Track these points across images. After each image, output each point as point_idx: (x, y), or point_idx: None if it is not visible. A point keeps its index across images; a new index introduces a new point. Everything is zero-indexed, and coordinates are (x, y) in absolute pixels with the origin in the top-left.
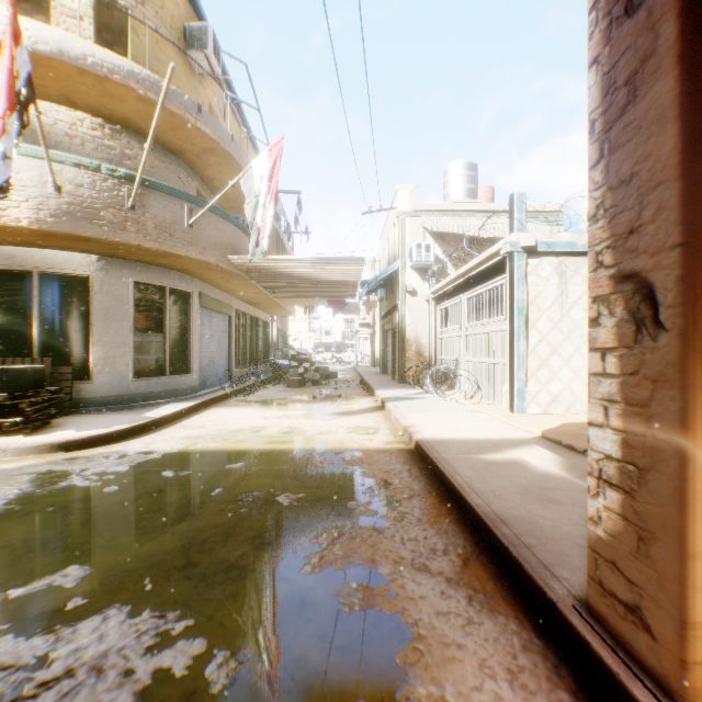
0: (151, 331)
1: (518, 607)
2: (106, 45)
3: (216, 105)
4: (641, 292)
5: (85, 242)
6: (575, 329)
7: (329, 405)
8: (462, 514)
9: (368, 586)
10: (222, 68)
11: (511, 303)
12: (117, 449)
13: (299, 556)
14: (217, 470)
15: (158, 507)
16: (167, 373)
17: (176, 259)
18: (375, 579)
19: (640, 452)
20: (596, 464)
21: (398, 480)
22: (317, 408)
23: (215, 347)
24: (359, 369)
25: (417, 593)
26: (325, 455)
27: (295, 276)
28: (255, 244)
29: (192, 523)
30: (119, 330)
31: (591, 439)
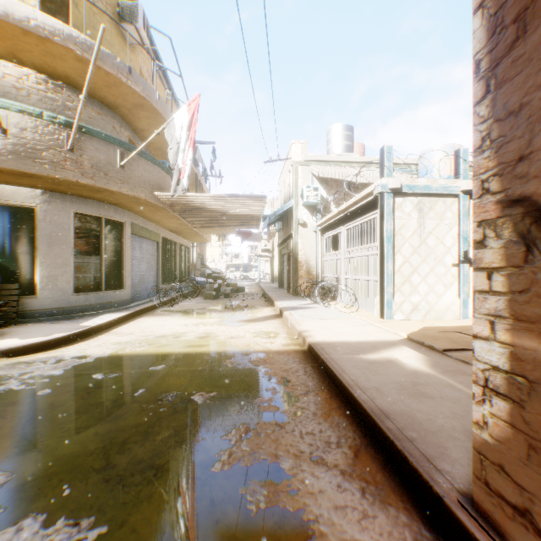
0: (90, 254)
1: (405, 497)
2: (50, 13)
3: (146, 71)
4: (532, 215)
5: (29, 178)
6: (430, 253)
7: (238, 313)
8: (350, 408)
9: (272, 481)
10: (150, 41)
11: (382, 232)
12: (56, 354)
13: (211, 453)
14: (142, 371)
15: (85, 408)
16: (103, 289)
17: (110, 194)
18: (279, 474)
19: (530, 365)
20: (481, 373)
21: (295, 378)
22: (228, 316)
23: (145, 267)
24: (261, 284)
25: (316, 488)
26: (234, 357)
27: (210, 210)
28: (176, 182)
29: (115, 423)
30: (60, 253)
31: (477, 350)
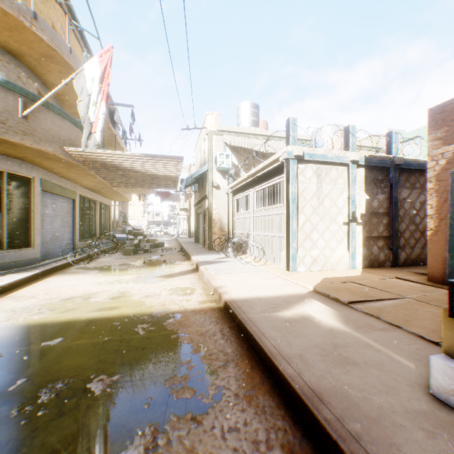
0: None
1: None
2: None
3: (60, 27)
4: None
5: None
6: (327, 213)
7: (156, 269)
8: (273, 381)
9: None
10: None
11: (287, 194)
12: None
13: None
14: (31, 349)
15: None
16: (5, 247)
17: (11, 146)
18: None
19: None
20: None
21: (213, 344)
22: (146, 272)
23: (59, 224)
24: (179, 239)
25: None
26: (147, 320)
27: (128, 169)
28: (87, 136)
29: None
30: None
31: None
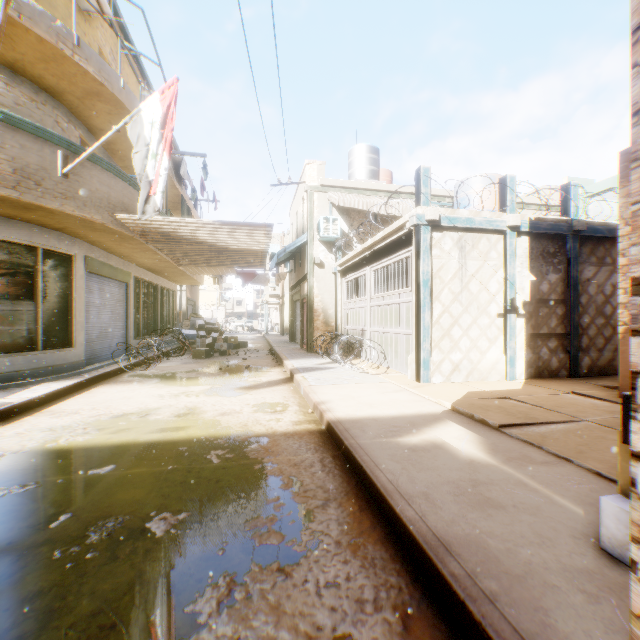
0: (18, 299)
1: None
2: None
3: (109, 53)
4: None
5: None
6: (473, 301)
7: (236, 378)
8: (388, 527)
9: None
10: (116, 13)
11: (417, 275)
12: None
13: None
14: (75, 479)
15: None
16: (40, 347)
17: (47, 214)
18: None
19: None
20: None
21: (310, 477)
22: (222, 382)
23: (108, 317)
24: (269, 337)
25: None
26: (223, 445)
27: (198, 242)
28: (144, 199)
29: None
30: None
31: None
